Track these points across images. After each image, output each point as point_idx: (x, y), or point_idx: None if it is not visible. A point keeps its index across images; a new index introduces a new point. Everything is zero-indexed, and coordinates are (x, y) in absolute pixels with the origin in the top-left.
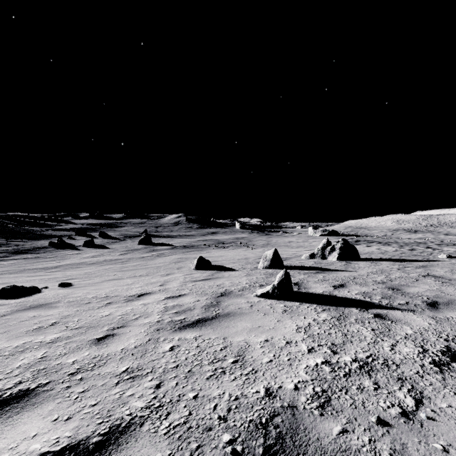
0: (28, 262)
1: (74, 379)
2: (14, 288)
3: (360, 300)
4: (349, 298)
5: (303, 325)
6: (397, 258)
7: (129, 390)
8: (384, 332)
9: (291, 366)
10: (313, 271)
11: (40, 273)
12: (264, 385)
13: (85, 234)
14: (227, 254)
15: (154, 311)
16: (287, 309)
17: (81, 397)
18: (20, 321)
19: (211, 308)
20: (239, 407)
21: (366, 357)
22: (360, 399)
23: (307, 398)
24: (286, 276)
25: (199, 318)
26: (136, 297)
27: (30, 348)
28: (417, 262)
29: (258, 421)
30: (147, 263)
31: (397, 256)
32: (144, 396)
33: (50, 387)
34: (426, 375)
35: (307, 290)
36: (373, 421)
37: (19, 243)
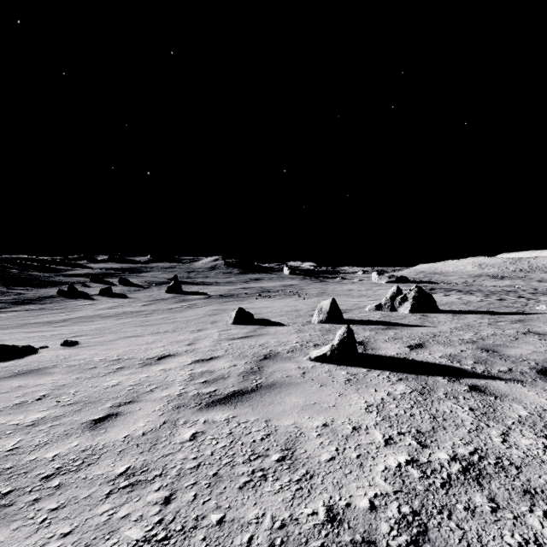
0: (31, 315)
1: (48, 486)
2: (2, 349)
3: (446, 365)
4: (432, 363)
5: (374, 401)
6: (485, 311)
7: (123, 506)
8: (488, 413)
9: (363, 468)
10: (381, 326)
11: (42, 329)
12: (324, 500)
13: (102, 280)
14: (273, 305)
15: (176, 379)
16: (351, 378)
17: (50, 520)
18: None
19: (251, 376)
20: (286, 543)
21: (470, 453)
22: (474, 529)
23: (391, 526)
24: (349, 333)
25: (234, 391)
26: (155, 360)
27: (0, 433)
28: (512, 315)
29: None
30: (174, 316)
31: (485, 308)
32: (145, 519)
33: (9, 501)
34: None
35: (375, 351)
36: None
37: (22, 291)
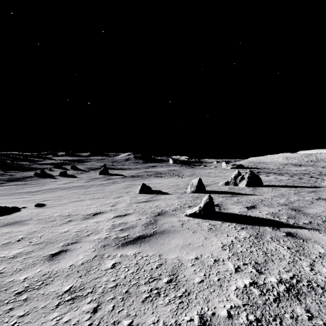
0: (18, 187)
1: (19, 299)
2: None
3: (270, 219)
4: (261, 218)
5: (227, 242)
6: (291, 185)
7: (66, 314)
8: (299, 250)
9: (222, 288)
10: (229, 194)
11: (24, 196)
12: (198, 310)
13: (61, 167)
14: (163, 182)
15: (103, 228)
16: (212, 227)
17: (18, 323)
18: None
19: (150, 226)
20: None
21: (290, 278)
22: None
23: None
24: (210, 199)
25: (139, 235)
26: (91, 216)
27: None
28: (308, 188)
29: None
30: (104, 188)
31: (291, 184)
32: (80, 323)
33: None
34: None
35: (226, 210)
36: None
37: (13, 173)
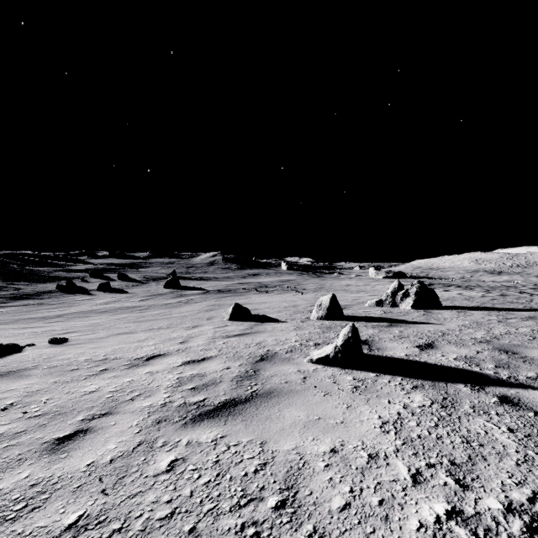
0: (27, 310)
1: None
2: None
3: (464, 370)
4: (447, 367)
5: (389, 417)
6: (491, 307)
7: None
8: (532, 436)
9: (389, 523)
10: (384, 323)
11: (36, 325)
12: None
13: (101, 275)
14: (271, 301)
15: (162, 384)
16: (359, 385)
17: None
18: None
19: (246, 382)
20: None
21: (528, 500)
22: None
23: None
24: (354, 333)
25: (225, 400)
26: (143, 361)
27: None
28: (520, 312)
29: None
30: (170, 311)
31: (489, 304)
32: None
33: None
34: None
35: (382, 352)
36: None
37: (21, 286)
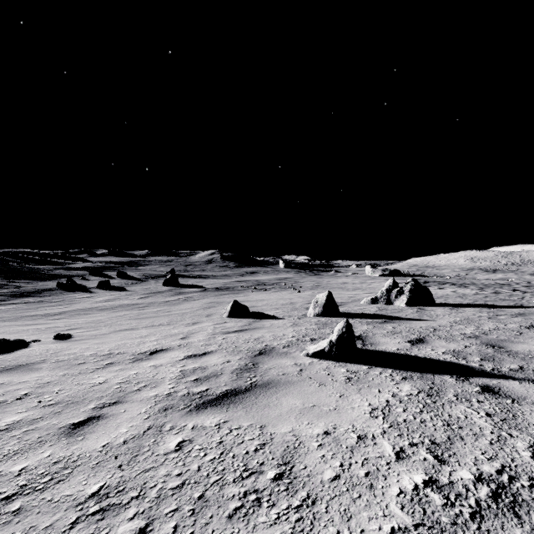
0: (29, 307)
1: (6, 511)
2: None
3: (452, 362)
4: (436, 360)
5: (378, 404)
6: (483, 304)
7: None
8: (507, 419)
9: (374, 490)
10: (379, 319)
11: (38, 321)
12: None
13: (100, 273)
14: (269, 298)
15: (166, 376)
16: (351, 376)
17: None
18: None
19: (246, 374)
20: None
21: (497, 472)
22: None
23: None
24: (348, 328)
25: (226, 390)
26: (147, 355)
27: None
28: (510, 309)
29: None
30: (170, 308)
31: (481, 301)
32: None
33: None
34: None
35: (375, 347)
36: None
37: (22, 284)
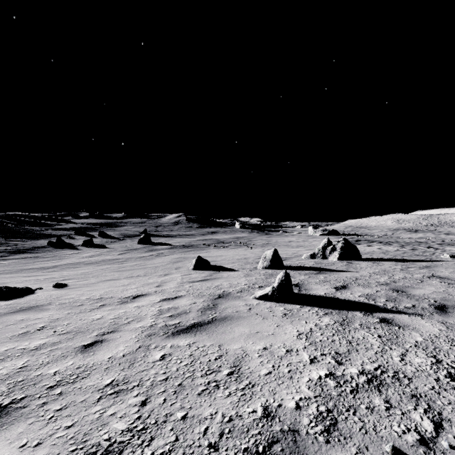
0: (26, 262)
1: (52, 394)
2: (6, 290)
3: (363, 303)
4: (352, 301)
5: (304, 330)
6: (400, 258)
7: (111, 407)
8: (392, 339)
9: (292, 379)
10: (314, 271)
11: (36, 274)
12: (262, 402)
13: (84, 233)
14: (227, 254)
15: (148, 314)
16: (287, 313)
17: (56, 417)
18: (6, 325)
19: (208, 312)
20: (232, 431)
21: (374, 369)
22: (371, 421)
23: (310, 420)
24: (286, 277)
25: (194, 323)
26: (131, 299)
27: (11, 355)
28: (420, 262)
29: (255, 450)
30: (145, 263)
31: (399, 256)
32: (127, 416)
33: (24, 404)
34: (443, 391)
35: (308, 292)
36: (388, 451)
37: (18, 242)
